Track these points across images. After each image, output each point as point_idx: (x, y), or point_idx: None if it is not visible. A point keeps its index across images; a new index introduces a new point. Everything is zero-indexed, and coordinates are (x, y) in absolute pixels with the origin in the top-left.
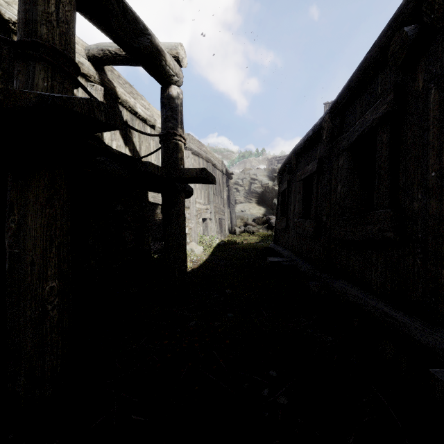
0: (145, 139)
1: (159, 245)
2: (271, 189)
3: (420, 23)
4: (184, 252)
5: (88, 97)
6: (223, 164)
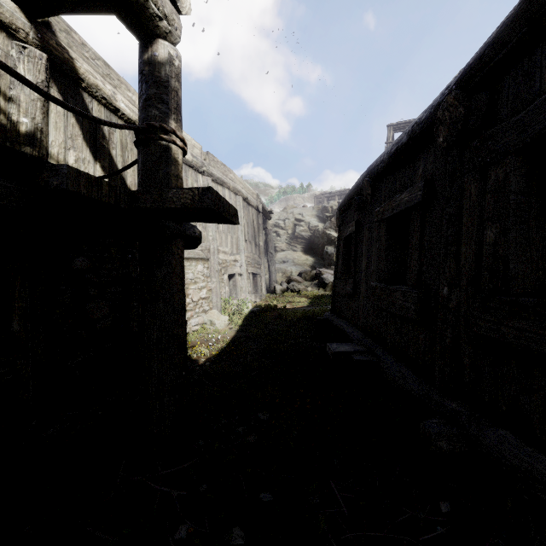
0: (133, 154)
1: None
2: (322, 233)
3: None
4: (180, 351)
5: (13, 66)
6: (259, 199)
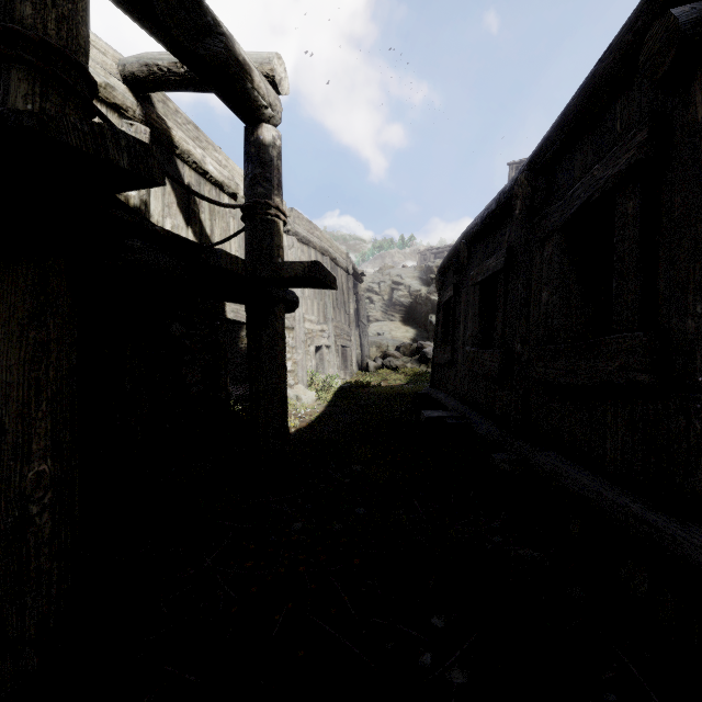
0: (220, 216)
1: (246, 389)
2: (425, 299)
3: (699, 1)
4: (283, 404)
5: None
6: (349, 259)
